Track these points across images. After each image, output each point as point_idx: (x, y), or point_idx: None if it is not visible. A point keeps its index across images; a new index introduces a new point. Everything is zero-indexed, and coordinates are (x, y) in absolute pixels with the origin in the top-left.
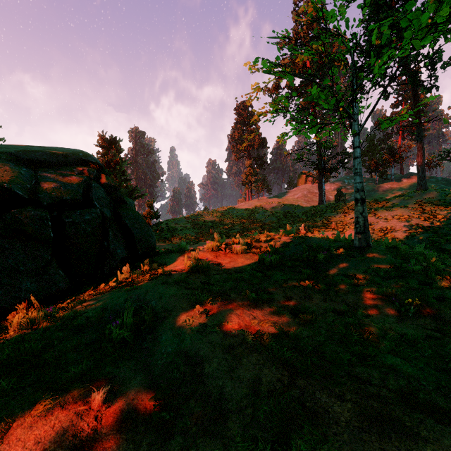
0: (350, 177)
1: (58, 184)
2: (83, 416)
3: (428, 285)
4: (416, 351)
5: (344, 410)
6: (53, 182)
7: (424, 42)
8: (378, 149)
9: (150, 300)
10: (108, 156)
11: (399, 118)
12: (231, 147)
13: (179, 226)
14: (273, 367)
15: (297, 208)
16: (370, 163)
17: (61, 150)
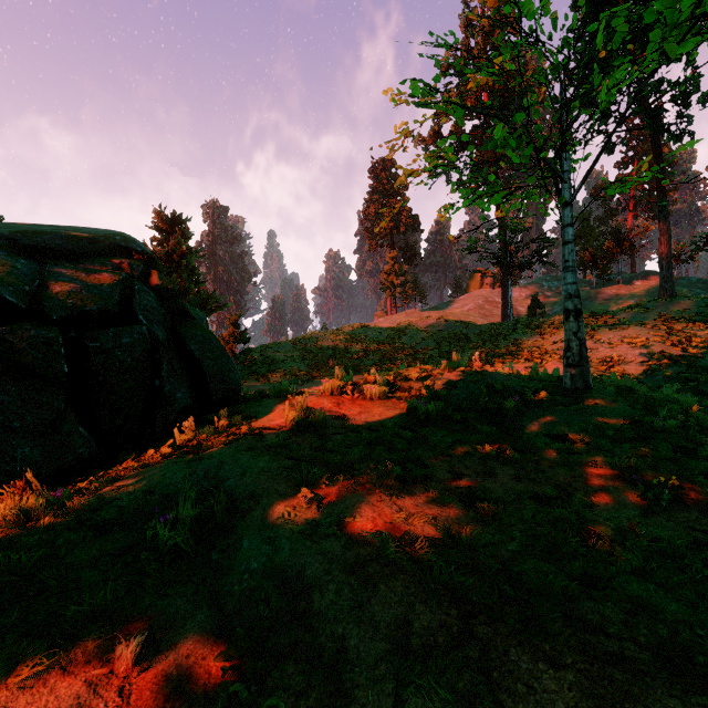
0: (552, 278)
1: (78, 286)
2: (98, 688)
3: (690, 452)
4: (680, 571)
5: (563, 687)
6: (70, 283)
7: (682, 49)
8: (595, 233)
9: (226, 478)
10: (168, 244)
11: (636, 178)
12: (364, 231)
13: (281, 355)
14: (433, 601)
15: (468, 326)
16: (583, 255)
17: (86, 231)
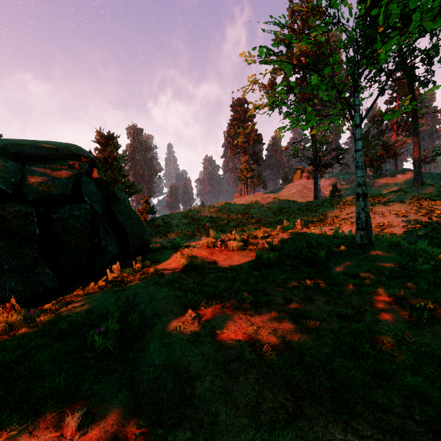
0: (345, 173)
1: (46, 179)
2: None
3: (439, 286)
4: (439, 367)
5: None
6: (41, 176)
7: (433, 25)
8: (372, 144)
9: (139, 303)
10: (105, 152)
11: (402, 109)
12: (227, 143)
13: (175, 221)
14: (275, 389)
15: (293, 203)
16: (365, 158)
17: (52, 144)
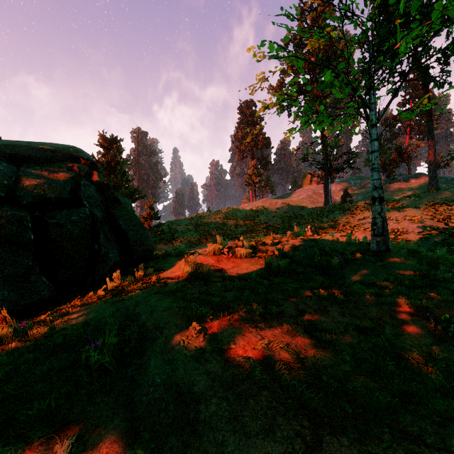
0: (356, 178)
1: (42, 181)
2: None
3: None
4: None
5: None
6: (36, 179)
7: None
8: (384, 148)
9: (140, 314)
10: (108, 155)
11: (420, 108)
12: (234, 147)
13: (181, 228)
14: (290, 414)
15: (302, 209)
16: None
17: (50, 145)
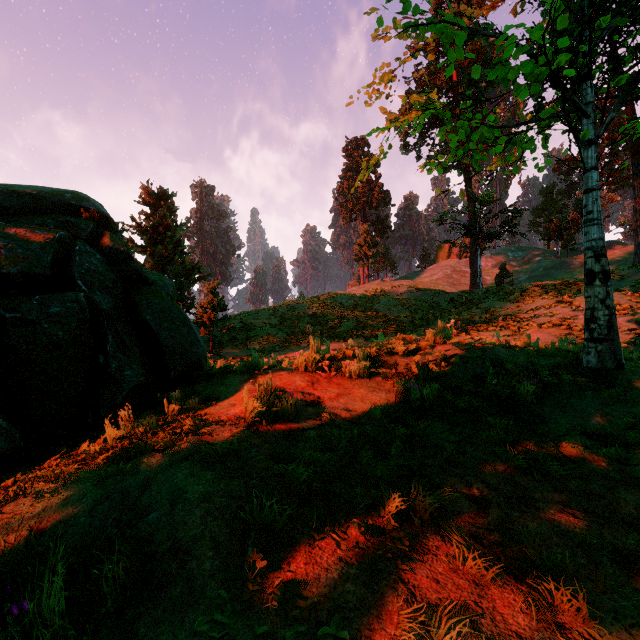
0: (516, 249)
1: None
2: None
3: None
4: None
5: None
6: None
7: None
8: (558, 205)
9: (147, 509)
10: (154, 217)
11: None
12: (338, 206)
13: (259, 322)
14: None
15: (439, 294)
16: (548, 226)
17: (32, 188)
